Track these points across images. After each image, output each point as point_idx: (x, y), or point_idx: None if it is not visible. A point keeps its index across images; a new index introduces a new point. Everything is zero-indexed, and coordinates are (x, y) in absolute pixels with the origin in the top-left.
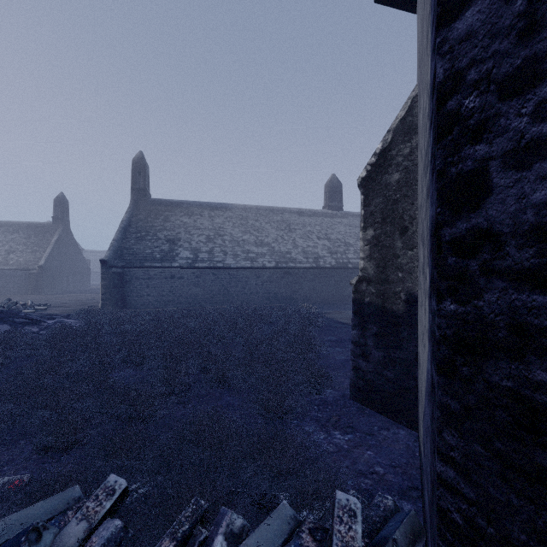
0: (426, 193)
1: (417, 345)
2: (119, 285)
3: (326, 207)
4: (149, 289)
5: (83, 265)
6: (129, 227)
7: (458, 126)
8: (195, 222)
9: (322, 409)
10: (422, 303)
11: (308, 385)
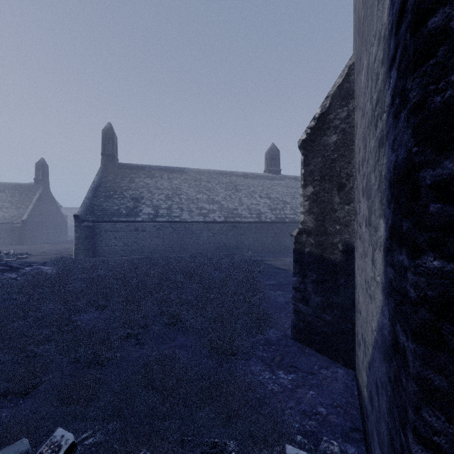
0: (378, 143)
1: (354, 292)
2: (90, 237)
3: (267, 171)
4: (116, 240)
5: (61, 220)
6: (99, 187)
7: (445, 44)
8: (156, 183)
9: (267, 349)
10: (366, 254)
11: (253, 326)
